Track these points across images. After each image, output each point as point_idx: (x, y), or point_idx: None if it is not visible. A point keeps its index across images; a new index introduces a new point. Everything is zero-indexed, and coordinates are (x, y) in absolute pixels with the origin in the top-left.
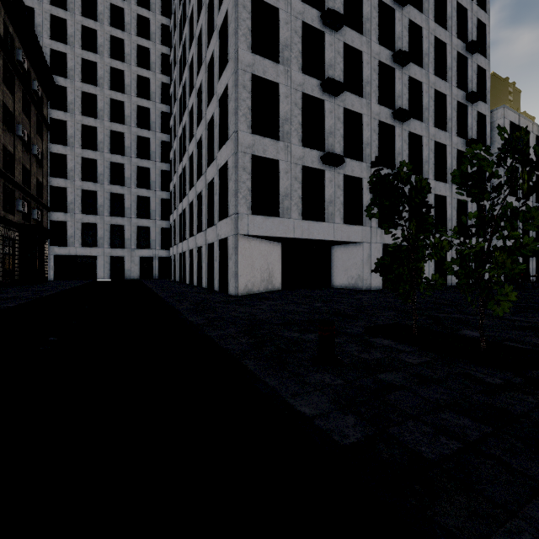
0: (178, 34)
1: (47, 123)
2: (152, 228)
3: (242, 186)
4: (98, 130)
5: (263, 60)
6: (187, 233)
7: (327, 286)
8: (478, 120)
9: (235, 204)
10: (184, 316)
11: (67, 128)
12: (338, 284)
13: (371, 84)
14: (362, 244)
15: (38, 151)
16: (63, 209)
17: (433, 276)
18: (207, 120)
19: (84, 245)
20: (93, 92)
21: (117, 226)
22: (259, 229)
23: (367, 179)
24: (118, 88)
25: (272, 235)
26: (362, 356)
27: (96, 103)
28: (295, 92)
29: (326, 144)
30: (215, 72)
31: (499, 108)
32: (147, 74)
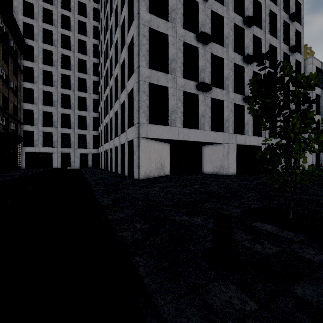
0: (103, 12)
1: (20, 68)
2: (87, 135)
3: (142, 104)
4: (53, 73)
5: (157, 18)
6: (108, 138)
7: (199, 172)
8: (296, 65)
9: (138, 116)
10: (95, 197)
11: (34, 72)
12: (207, 171)
13: (229, 38)
14: (223, 144)
15: (13, 85)
16: (31, 123)
17: (310, 167)
18: (120, 63)
19: (45, 146)
20: (50, 49)
21: (65, 134)
22: (155, 134)
23: (226, 101)
24: (66, 47)
25: (163, 138)
26: (257, 250)
27: (52, 56)
28: (179, 41)
29: (199, 77)
30: (125, 30)
31: (309, 57)
32: (85, 39)
